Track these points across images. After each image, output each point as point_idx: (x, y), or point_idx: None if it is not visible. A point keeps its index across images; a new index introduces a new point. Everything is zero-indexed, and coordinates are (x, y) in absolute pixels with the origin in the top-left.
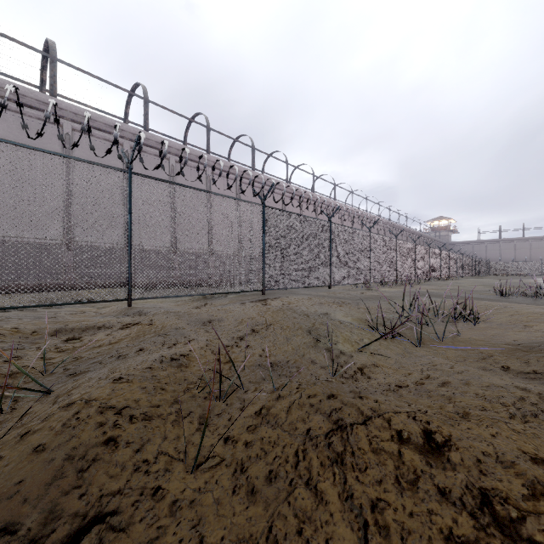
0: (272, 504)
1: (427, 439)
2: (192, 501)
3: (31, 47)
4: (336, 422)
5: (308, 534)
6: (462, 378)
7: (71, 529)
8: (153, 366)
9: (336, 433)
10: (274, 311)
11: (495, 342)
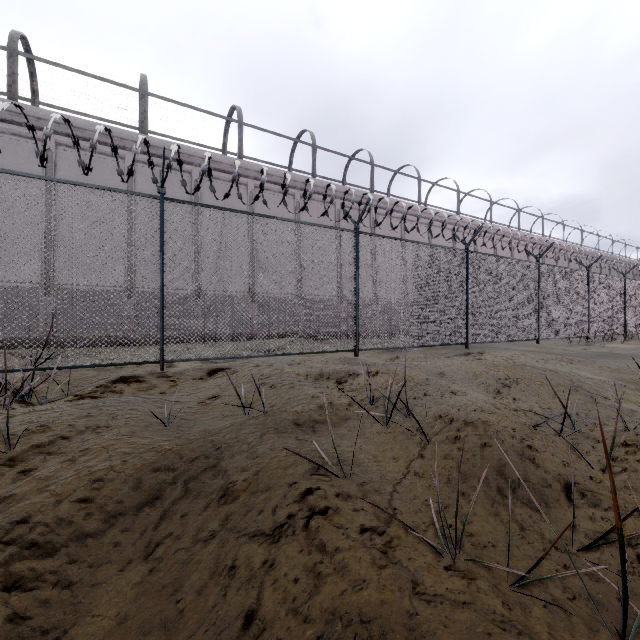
0: None
1: None
2: (624, 485)
3: (224, 117)
4: None
5: None
6: None
7: (559, 485)
8: (487, 405)
9: None
10: (507, 366)
11: None
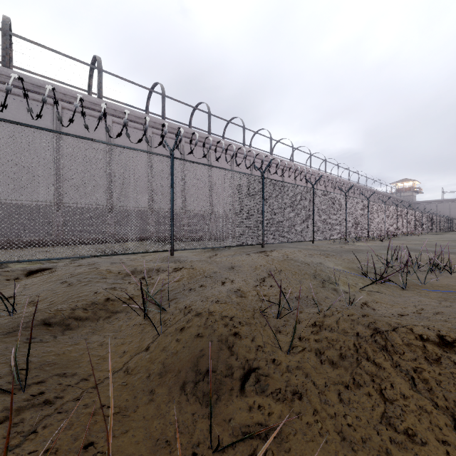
0: (349, 368)
1: (441, 338)
2: (296, 366)
3: (85, 63)
4: (375, 329)
5: (378, 381)
6: (452, 309)
7: (241, 373)
8: (229, 295)
9: (377, 335)
10: (279, 260)
11: None
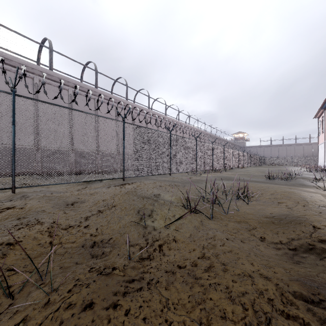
0: None
1: None
2: None
3: None
4: None
5: None
6: (224, 262)
7: None
8: None
9: None
10: (123, 194)
11: (259, 216)
